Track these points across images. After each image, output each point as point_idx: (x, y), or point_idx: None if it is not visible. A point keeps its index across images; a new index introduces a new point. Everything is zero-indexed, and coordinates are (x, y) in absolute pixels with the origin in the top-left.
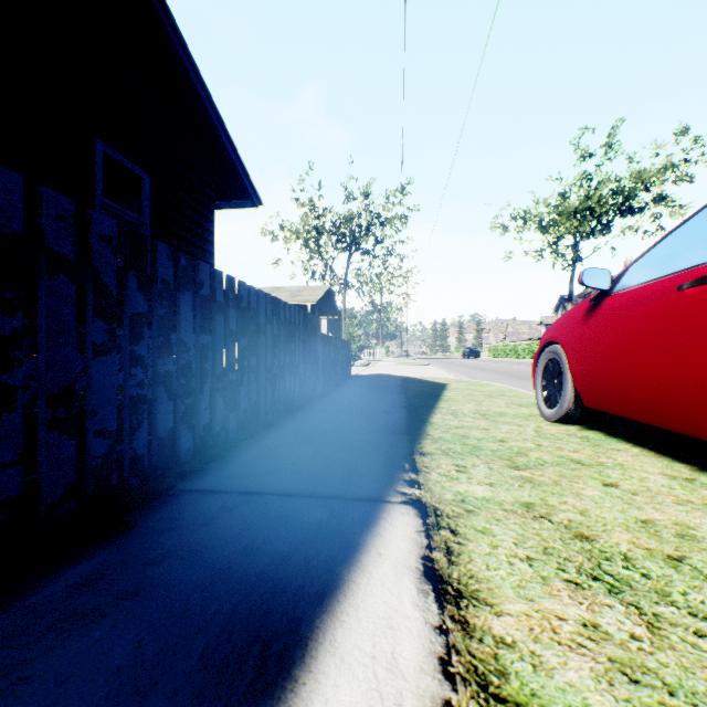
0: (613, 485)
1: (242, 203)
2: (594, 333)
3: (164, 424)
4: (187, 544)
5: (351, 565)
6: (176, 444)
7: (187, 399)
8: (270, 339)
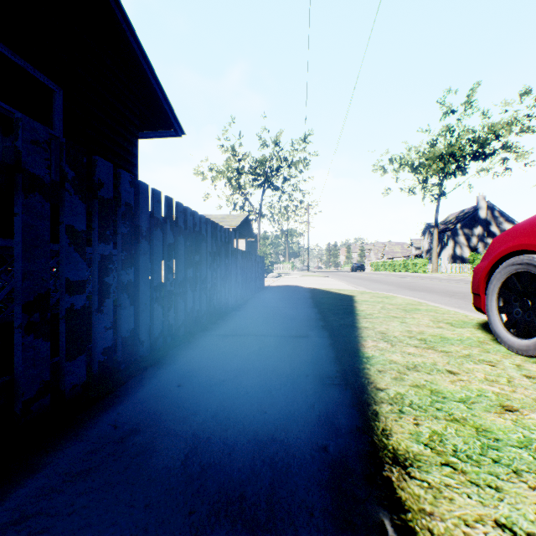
0: None
1: (166, 132)
2: None
3: None
4: None
5: None
6: None
7: None
8: (159, 248)
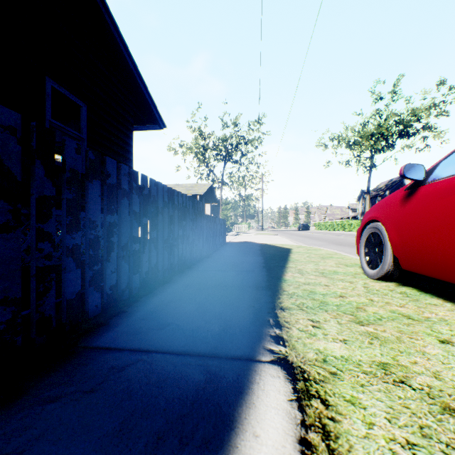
0: (448, 342)
1: (152, 126)
2: (412, 213)
3: (72, 288)
4: (65, 419)
5: (227, 453)
6: (85, 303)
7: (94, 266)
8: (166, 218)
